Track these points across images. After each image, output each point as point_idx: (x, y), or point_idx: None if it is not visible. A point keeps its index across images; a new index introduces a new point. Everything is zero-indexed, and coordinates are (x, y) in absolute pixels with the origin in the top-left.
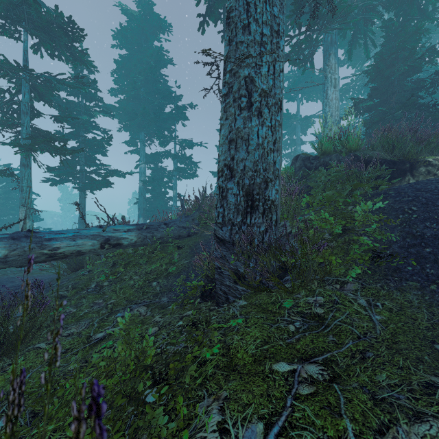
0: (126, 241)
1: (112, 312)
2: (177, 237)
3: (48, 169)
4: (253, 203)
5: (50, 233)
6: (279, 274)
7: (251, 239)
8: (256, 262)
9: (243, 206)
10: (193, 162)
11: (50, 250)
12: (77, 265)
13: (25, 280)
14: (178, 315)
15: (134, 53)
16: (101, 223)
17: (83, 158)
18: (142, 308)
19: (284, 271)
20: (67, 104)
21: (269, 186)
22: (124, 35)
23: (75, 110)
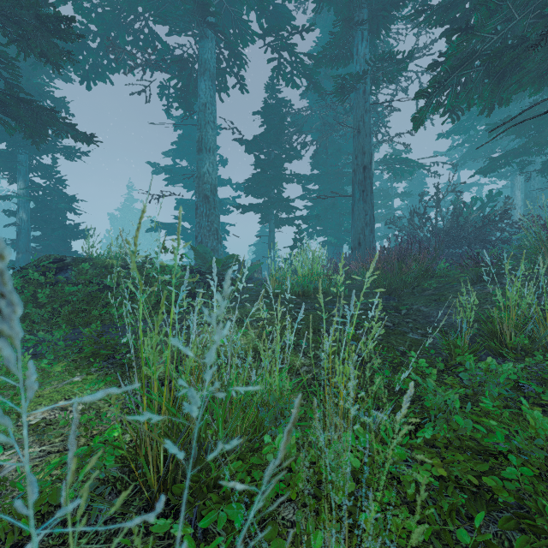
0: None
1: None
2: None
3: None
4: None
5: None
6: None
7: None
8: None
9: None
10: None
11: None
12: None
13: None
14: None
15: None
16: None
17: None
18: None
19: None
20: None
21: None
22: None
23: None
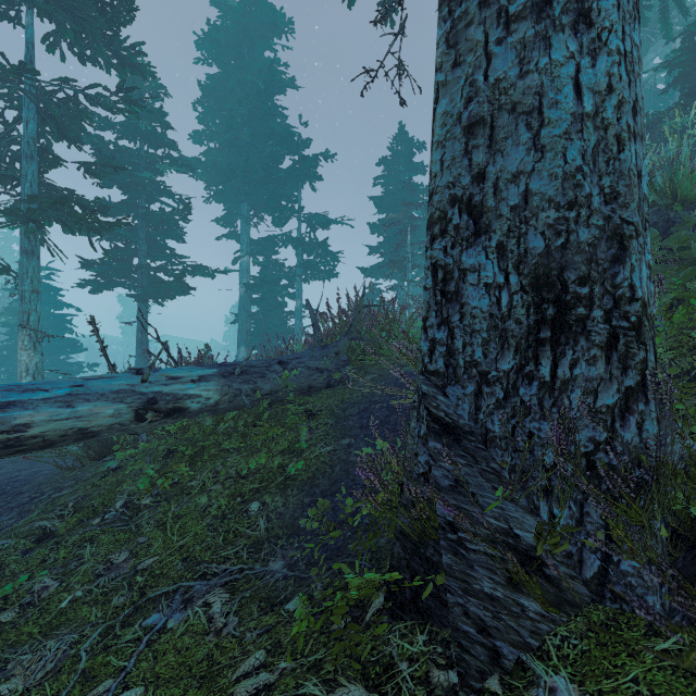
0: (196, 401)
1: (139, 604)
2: (305, 390)
3: (82, 264)
4: (564, 311)
5: (9, 390)
6: (673, 562)
7: (572, 435)
8: (581, 512)
9: (521, 323)
10: (330, 253)
11: (4, 431)
12: (104, 446)
13: (12, 470)
14: (316, 694)
15: (230, 70)
16: (184, 354)
17: (143, 246)
18: (217, 594)
19: (687, 551)
20: (116, 153)
21: (631, 253)
22: (214, 39)
23: (131, 164)
